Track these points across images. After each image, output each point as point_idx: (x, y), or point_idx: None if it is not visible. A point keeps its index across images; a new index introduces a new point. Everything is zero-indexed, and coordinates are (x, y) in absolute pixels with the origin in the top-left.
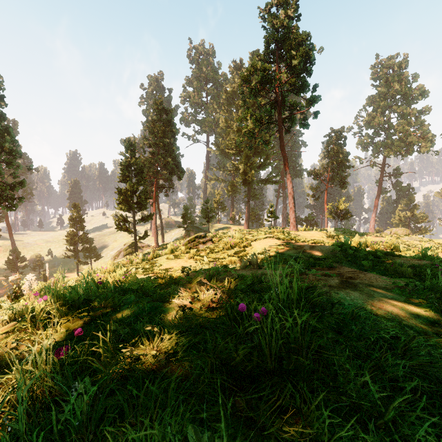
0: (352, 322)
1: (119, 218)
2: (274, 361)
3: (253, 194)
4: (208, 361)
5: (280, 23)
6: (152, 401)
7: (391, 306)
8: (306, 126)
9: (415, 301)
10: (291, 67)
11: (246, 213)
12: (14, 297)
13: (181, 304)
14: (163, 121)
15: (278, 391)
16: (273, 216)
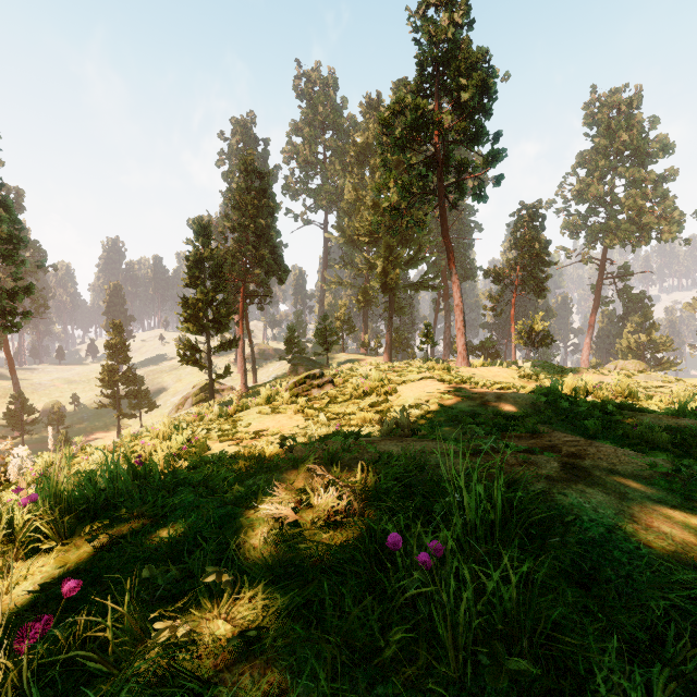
0: (605, 561)
1: (184, 345)
2: (463, 661)
3: (398, 306)
4: (327, 655)
5: (441, 33)
6: None
7: (666, 519)
8: (484, 198)
9: None
10: (459, 104)
11: (387, 337)
12: (5, 478)
13: (276, 516)
14: (255, 190)
15: None
16: (429, 342)
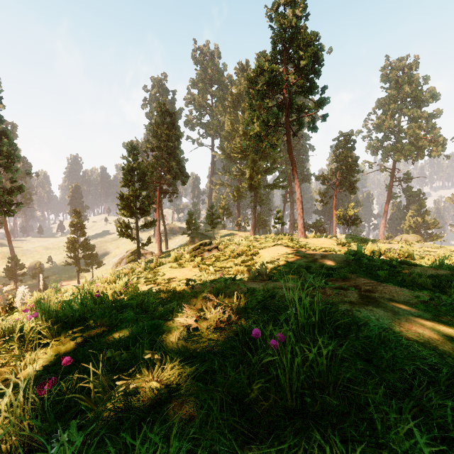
0: (381, 347)
1: (121, 224)
2: (295, 399)
3: (260, 199)
4: (217, 397)
5: (287, 22)
6: (150, 451)
7: (421, 326)
8: (315, 129)
9: (443, 318)
10: (299, 68)
11: (253, 219)
12: (9, 308)
13: (185, 324)
14: (167, 124)
15: (303, 442)
16: (280, 222)
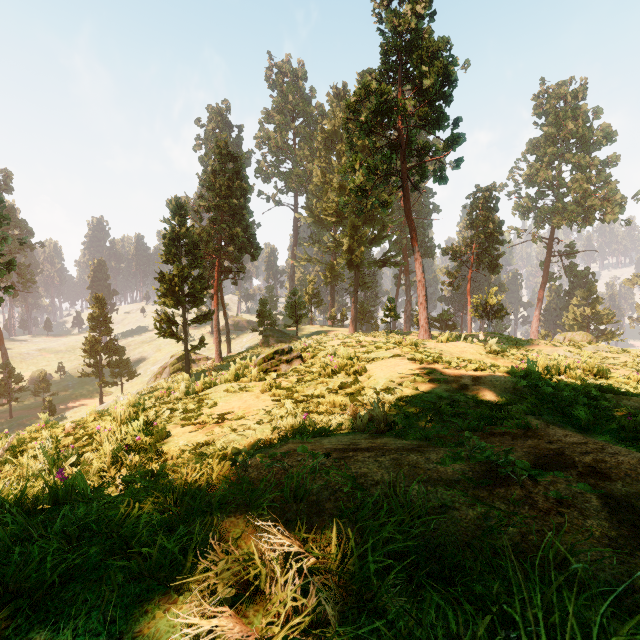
0: None
1: (161, 318)
2: None
3: (363, 281)
4: None
5: (404, 23)
6: None
7: None
8: (444, 179)
9: None
10: (421, 91)
11: (353, 310)
12: None
13: None
14: (228, 172)
15: None
16: (392, 315)
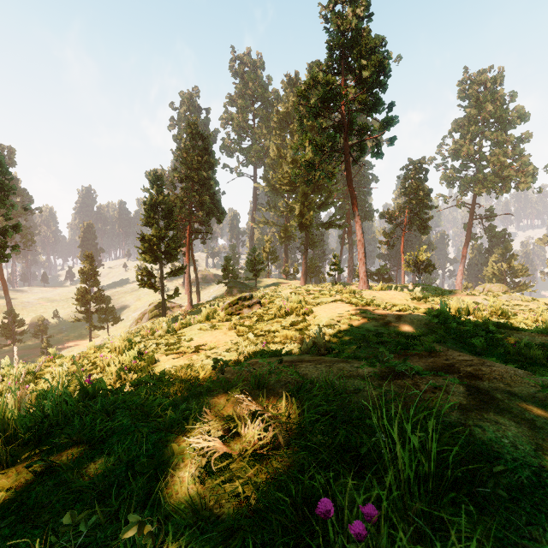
0: (541, 513)
1: (142, 272)
2: None
3: (312, 241)
4: None
5: (346, 24)
6: None
7: None
8: (380, 155)
9: None
10: (361, 80)
11: (303, 265)
12: None
13: (204, 450)
14: (198, 148)
15: None
16: (337, 269)
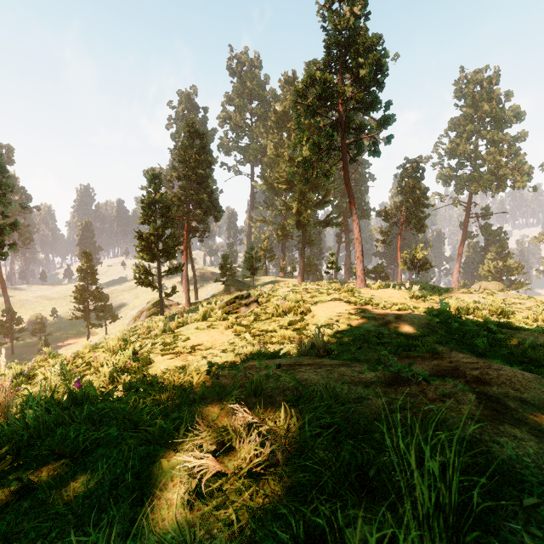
0: None
1: (139, 270)
2: None
3: (309, 239)
4: None
5: (344, 22)
6: None
7: None
8: (377, 153)
9: None
10: (358, 79)
11: (301, 263)
12: None
13: (194, 470)
14: (196, 147)
15: None
16: (334, 267)
